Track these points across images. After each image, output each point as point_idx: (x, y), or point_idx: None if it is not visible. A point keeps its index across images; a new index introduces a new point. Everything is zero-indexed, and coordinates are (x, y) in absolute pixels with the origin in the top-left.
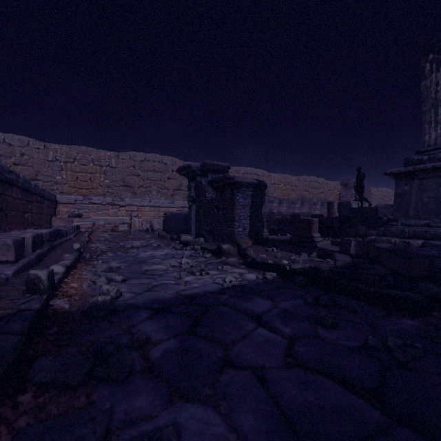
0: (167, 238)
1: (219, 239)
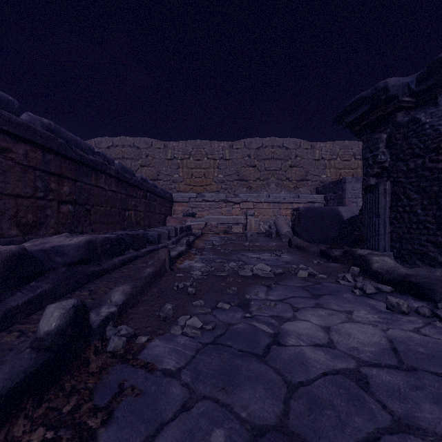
0: (310, 252)
1: None
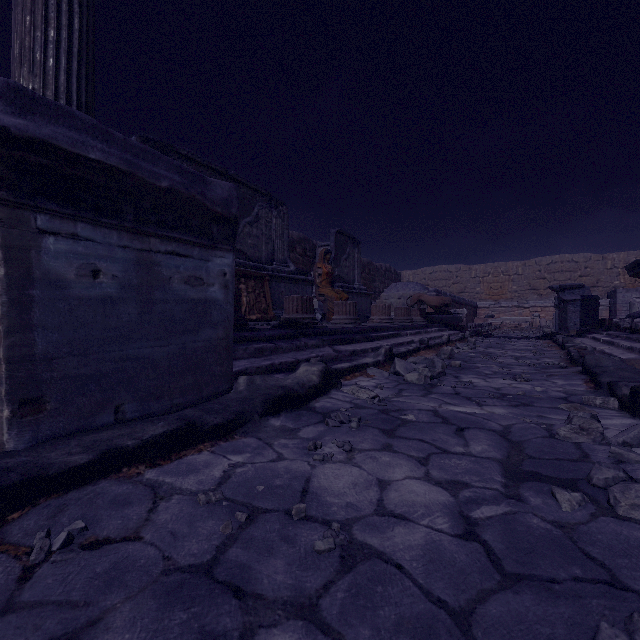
0: None
1: (564, 330)
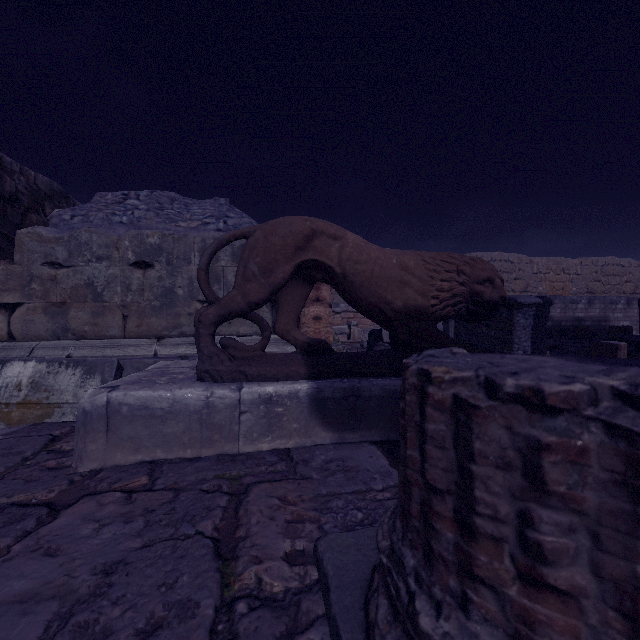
0: None
1: None
